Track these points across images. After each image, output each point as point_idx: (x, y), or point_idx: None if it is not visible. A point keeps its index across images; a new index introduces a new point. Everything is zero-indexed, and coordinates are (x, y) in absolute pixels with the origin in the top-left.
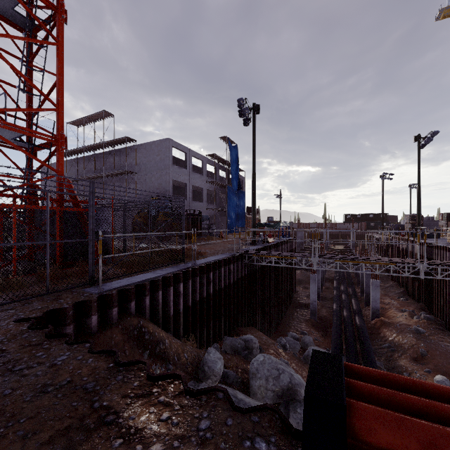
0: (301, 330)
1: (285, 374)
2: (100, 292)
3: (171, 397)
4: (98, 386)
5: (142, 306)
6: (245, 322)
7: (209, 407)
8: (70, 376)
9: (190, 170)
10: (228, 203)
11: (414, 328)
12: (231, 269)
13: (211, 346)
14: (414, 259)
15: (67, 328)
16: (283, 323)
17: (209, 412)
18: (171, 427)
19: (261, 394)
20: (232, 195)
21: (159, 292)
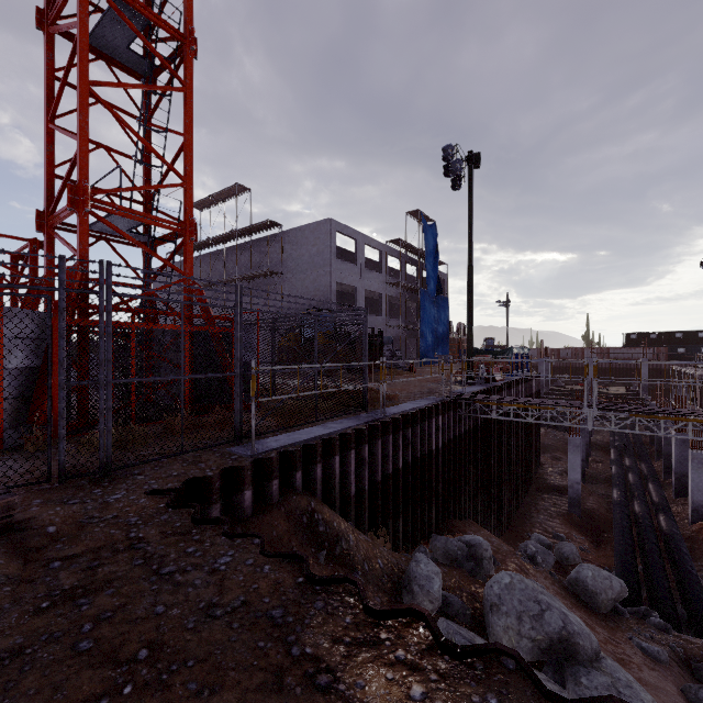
0: (553, 532)
1: (552, 612)
2: (254, 455)
3: (416, 654)
4: (290, 616)
5: (311, 478)
6: (459, 511)
7: (495, 685)
8: (243, 593)
9: (361, 266)
10: (422, 317)
11: None
12: (439, 424)
13: (409, 548)
14: None
15: (213, 507)
16: (520, 516)
17: (499, 696)
18: None
19: (509, 641)
20: (427, 304)
21: (336, 458)
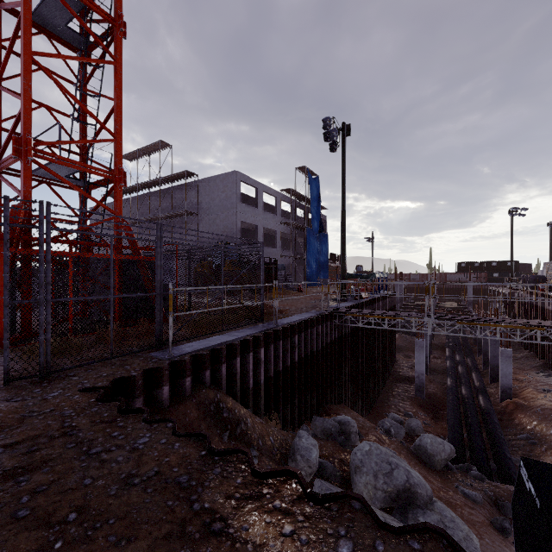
0: (404, 411)
1: (399, 470)
2: (171, 358)
3: (289, 502)
4: (194, 480)
5: (218, 375)
6: (335, 398)
7: (345, 521)
8: (157, 465)
9: (261, 209)
10: (308, 249)
11: None
12: (319, 332)
13: (296, 428)
14: None
15: (137, 400)
16: (381, 400)
17: (347, 528)
18: (301, 547)
19: (368, 493)
20: (312, 239)
21: (237, 359)
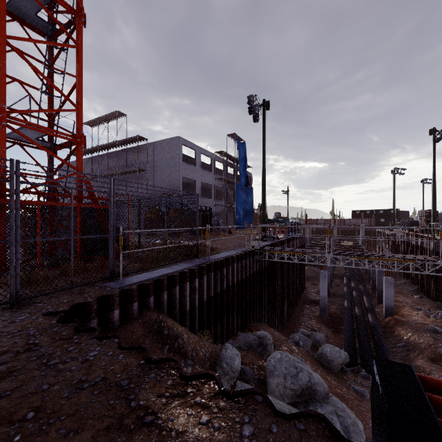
0: (311, 327)
1: (303, 372)
2: (121, 287)
3: (207, 398)
4: (132, 384)
5: (160, 301)
6: (256, 318)
7: (249, 411)
8: (104, 372)
9: (199, 167)
10: (237, 199)
11: (431, 327)
12: (244, 265)
13: (224, 342)
14: (434, 256)
15: (92, 321)
16: (293, 319)
17: (250, 417)
18: (213, 432)
19: (279, 392)
20: (240, 192)
21: (176, 288)
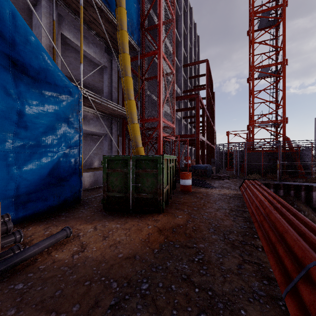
0: None
1: None
2: (277, 183)
3: None
4: None
5: (299, 195)
6: None
7: None
8: None
9: None
10: None
11: None
12: None
13: None
14: None
15: None
16: None
17: None
18: None
19: None
20: None
21: (313, 192)
